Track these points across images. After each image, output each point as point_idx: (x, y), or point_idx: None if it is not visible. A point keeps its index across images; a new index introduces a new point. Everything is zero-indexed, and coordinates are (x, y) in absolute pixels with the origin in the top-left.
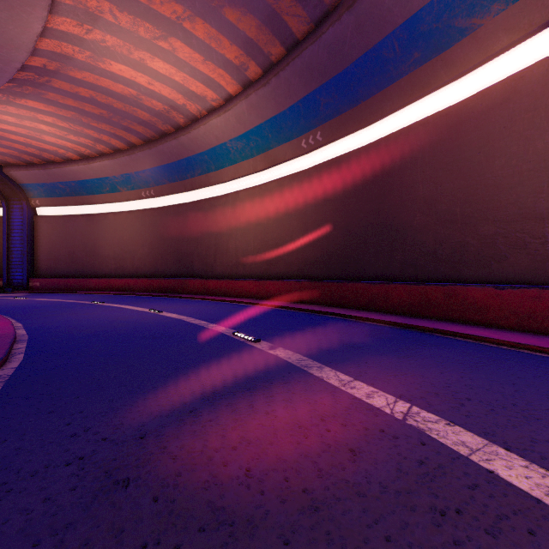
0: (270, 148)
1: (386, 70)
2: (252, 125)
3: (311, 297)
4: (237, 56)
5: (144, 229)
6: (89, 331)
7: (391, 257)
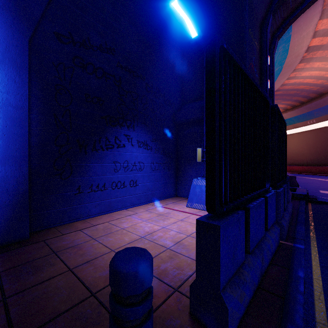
0: (294, 123)
1: None
2: (287, 118)
3: (311, 171)
4: (283, 106)
5: None
6: None
7: None
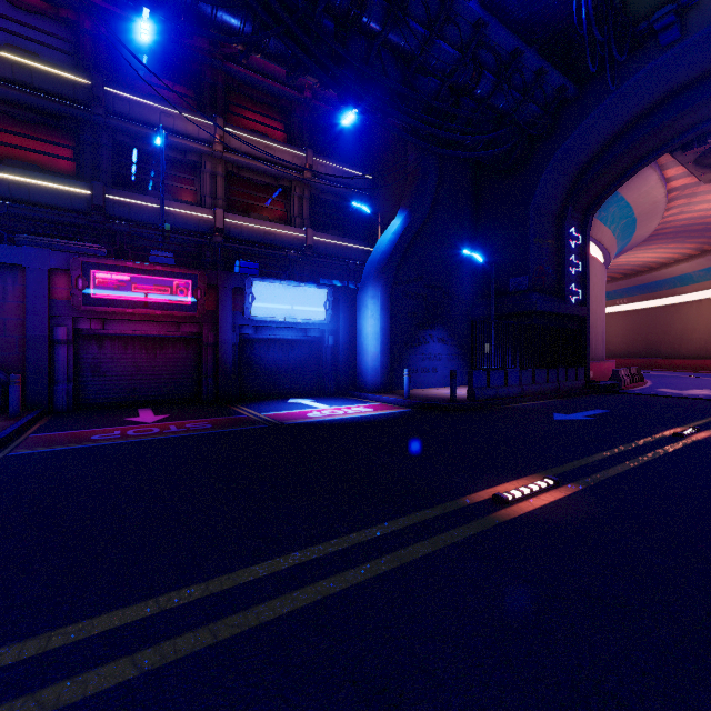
0: None
1: None
2: (710, 265)
3: None
4: (694, 246)
5: (617, 325)
6: None
7: None
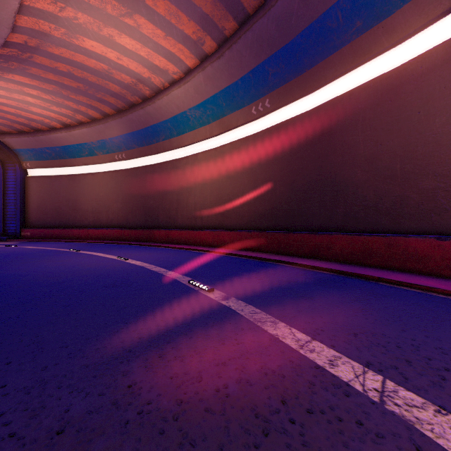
0: (224, 115)
1: (329, 40)
2: (208, 95)
3: (260, 245)
4: (194, 31)
5: (117, 187)
6: (56, 279)
7: (333, 210)
